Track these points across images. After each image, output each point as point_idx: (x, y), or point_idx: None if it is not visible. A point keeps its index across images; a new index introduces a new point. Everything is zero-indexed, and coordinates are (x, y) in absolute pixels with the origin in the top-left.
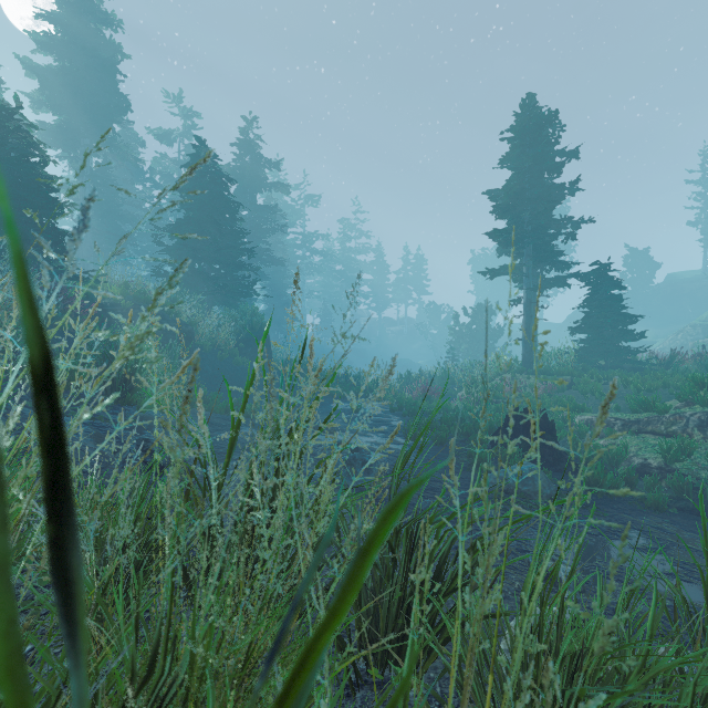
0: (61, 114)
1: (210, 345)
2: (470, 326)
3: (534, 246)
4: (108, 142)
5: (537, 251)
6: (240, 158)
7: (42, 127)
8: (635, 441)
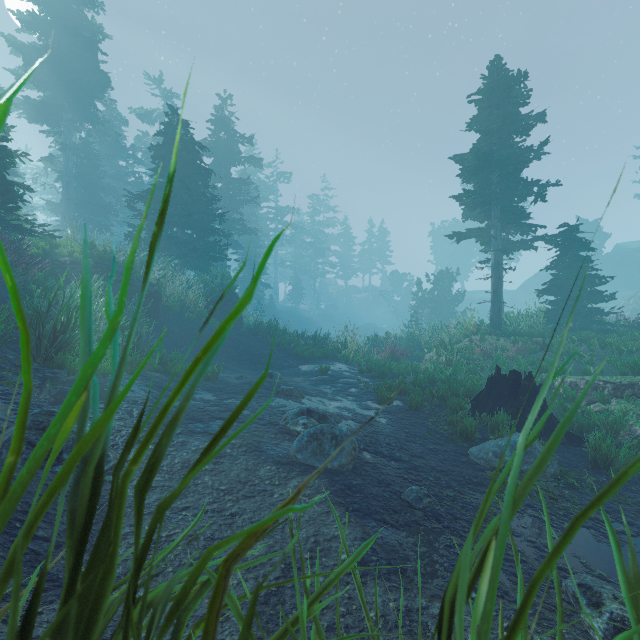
0: (45, 90)
1: (179, 307)
2: (432, 292)
3: (503, 207)
4: (90, 117)
5: (505, 213)
6: (215, 134)
7: (27, 102)
8: (632, 407)
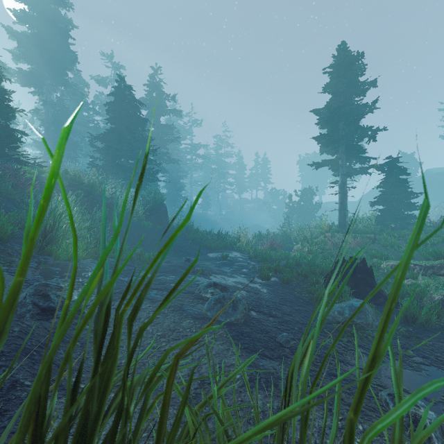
0: (32, 64)
1: (126, 213)
2: (299, 203)
3: (347, 145)
4: (64, 82)
5: (348, 149)
6: (149, 94)
7: (20, 72)
8: (432, 282)
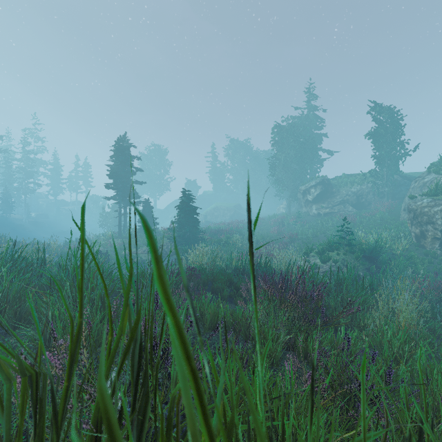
0: None
1: None
2: (111, 213)
3: (122, 192)
4: None
5: (124, 193)
6: None
7: None
8: None
